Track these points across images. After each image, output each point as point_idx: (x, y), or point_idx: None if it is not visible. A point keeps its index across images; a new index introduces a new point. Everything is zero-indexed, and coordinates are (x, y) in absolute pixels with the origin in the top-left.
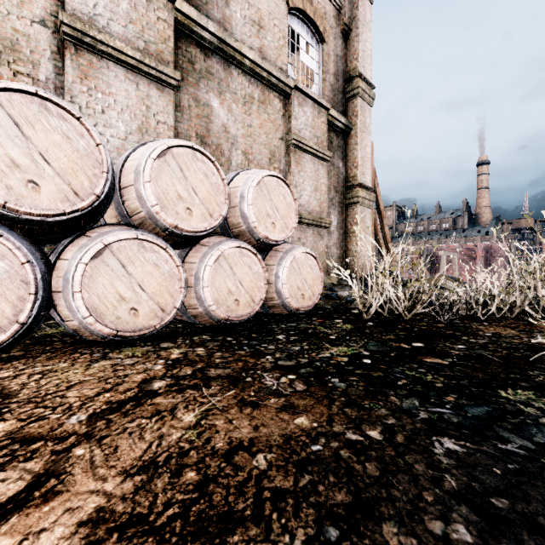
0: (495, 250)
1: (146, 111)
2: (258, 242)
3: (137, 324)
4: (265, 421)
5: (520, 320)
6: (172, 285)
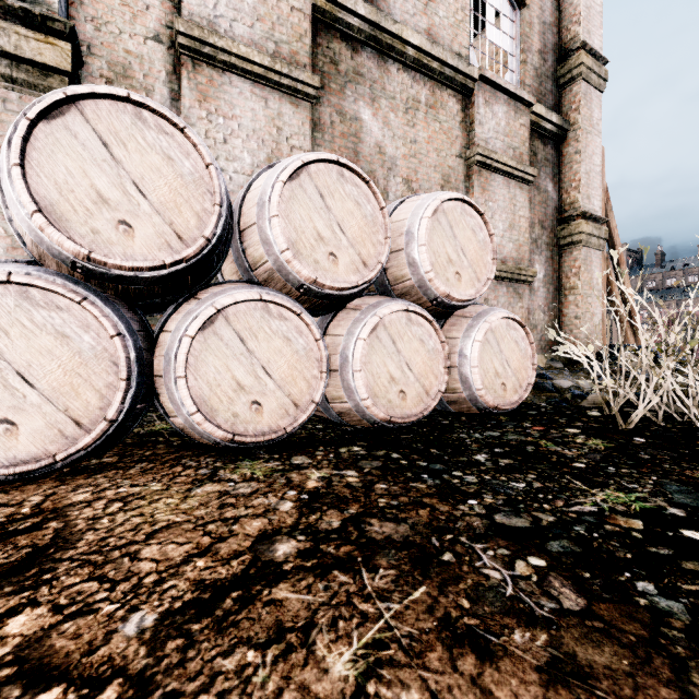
0: None
1: (276, 134)
2: (433, 303)
3: (261, 424)
4: None
5: None
6: (309, 368)
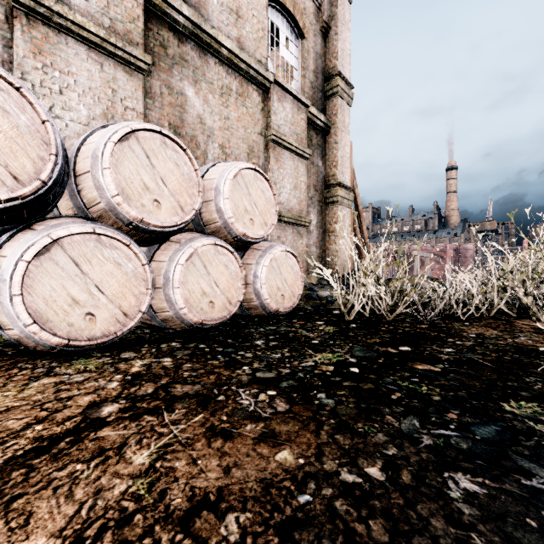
0: (463, 251)
1: (111, 95)
2: (235, 239)
3: (94, 331)
4: (239, 459)
5: (499, 319)
6: (137, 286)
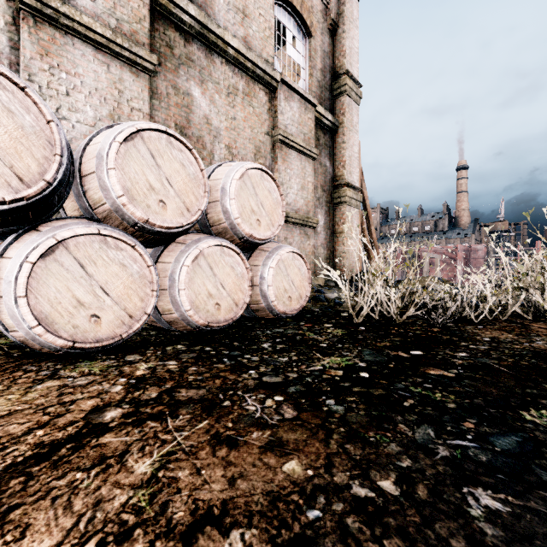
0: (474, 252)
1: (118, 96)
2: (241, 240)
3: (99, 333)
4: (244, 470)
5: (513, 323)
6: (142, 288)
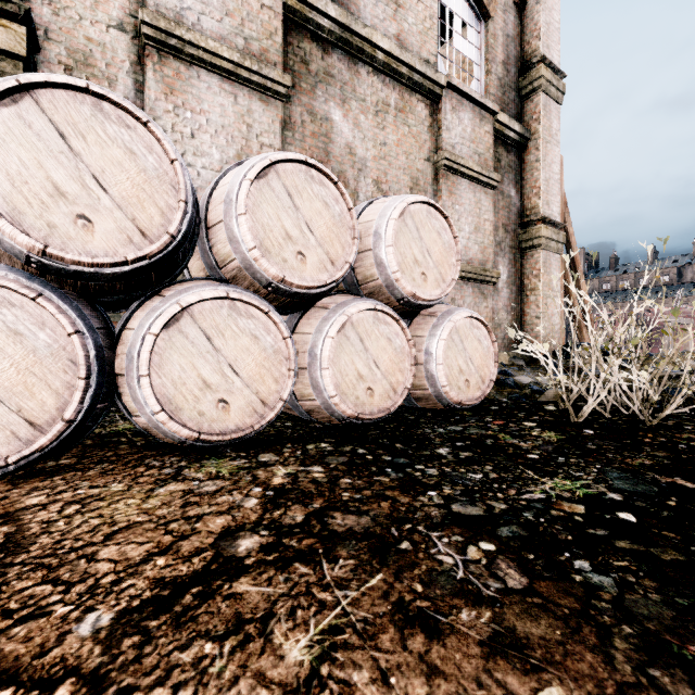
0: None
1: (246, 131)
2: (400, 302)
3: (227, 422)
4: (464, 691)
5: None
6: (277, 366)
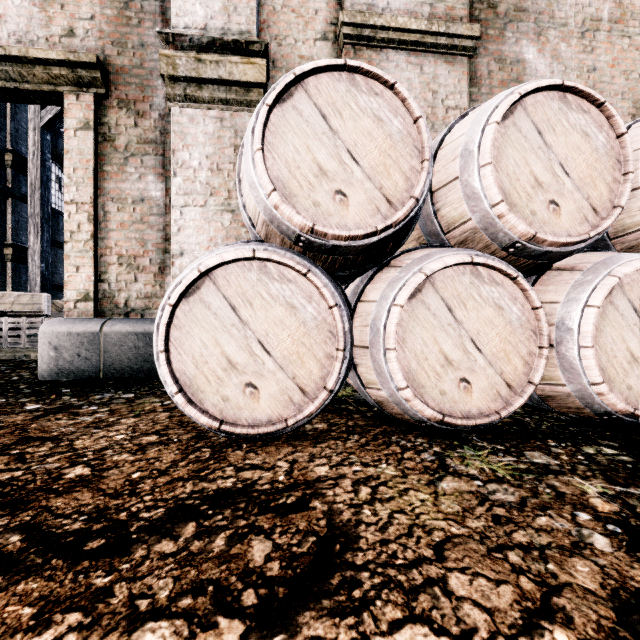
0: None
1: (431, 99)
2: None
3: (469, 405)
4: None
5: None
6: (524, 342)
